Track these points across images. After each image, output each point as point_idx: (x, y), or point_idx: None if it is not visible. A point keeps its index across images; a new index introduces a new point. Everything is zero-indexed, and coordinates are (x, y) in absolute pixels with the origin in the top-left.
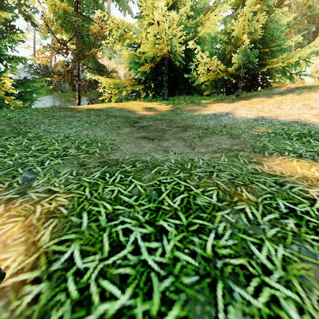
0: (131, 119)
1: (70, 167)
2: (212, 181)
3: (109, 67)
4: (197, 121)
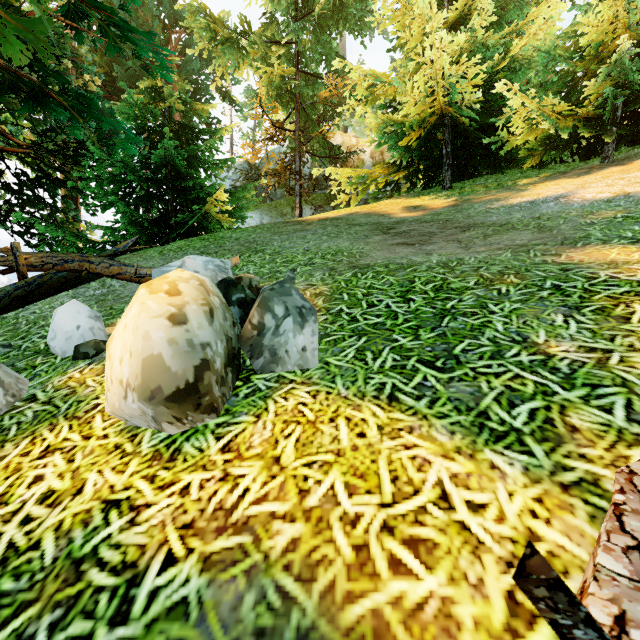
0: (383, 226)
1: (321, 271)
2: (477, 273)
3: (345, 145)
4: (492, 217)
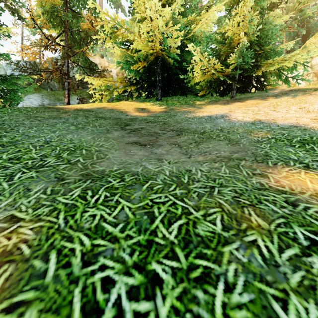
0: (122, 121)
1: (44, 183)
2: (214, 200)
3: (101, 65)
4: (192, 124)
